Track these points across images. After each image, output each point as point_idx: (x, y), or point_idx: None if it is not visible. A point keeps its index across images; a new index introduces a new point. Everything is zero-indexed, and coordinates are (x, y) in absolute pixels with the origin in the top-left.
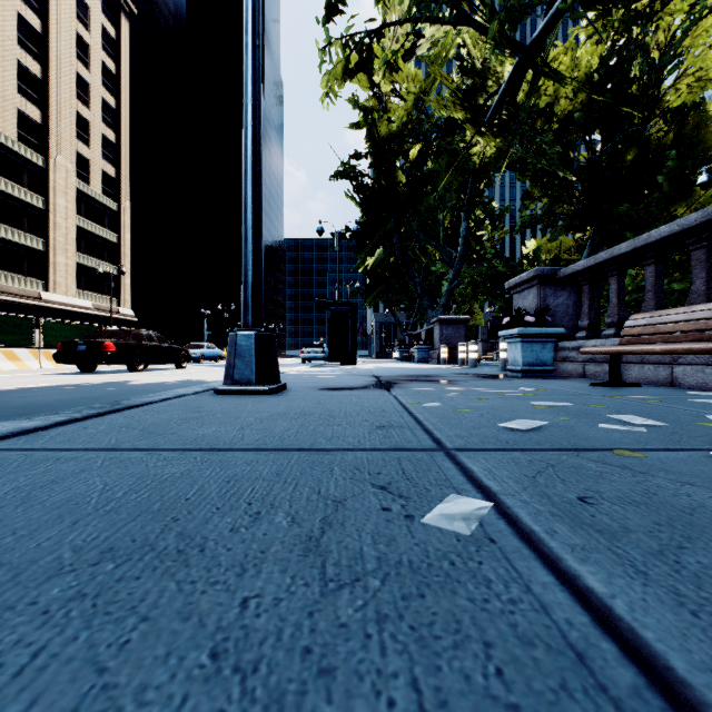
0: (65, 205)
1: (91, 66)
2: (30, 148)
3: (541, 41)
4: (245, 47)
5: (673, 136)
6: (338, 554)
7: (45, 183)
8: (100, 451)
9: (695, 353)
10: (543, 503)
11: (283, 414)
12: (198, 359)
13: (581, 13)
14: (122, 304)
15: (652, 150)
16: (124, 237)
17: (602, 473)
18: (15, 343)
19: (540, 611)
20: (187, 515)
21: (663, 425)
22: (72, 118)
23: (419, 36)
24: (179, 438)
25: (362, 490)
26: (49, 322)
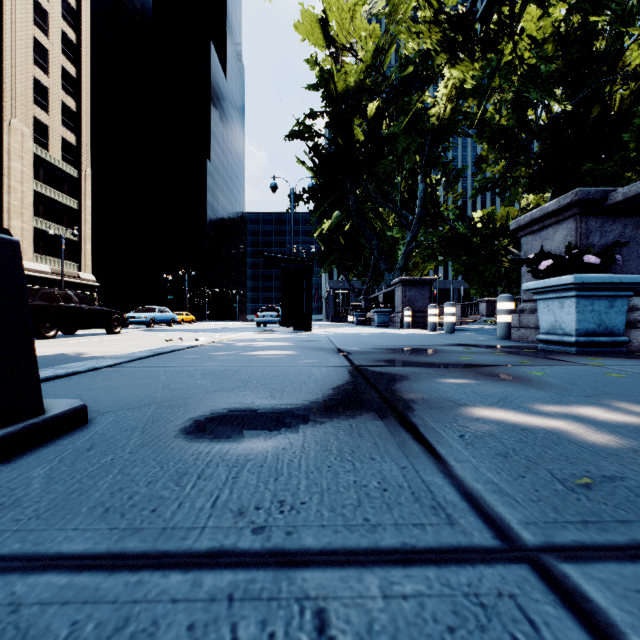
0: (20, 169)
1: (50, 33)
2: None
3: None
4: None
5: (634, 96)
6: None
7: None
8: None
9: None
10: None
11: None
12: (148, 323)
13: None
14: (83, 269)
15: (616, 108)
16: (84, 204)
17: None
18: None
19: None
20: None
21: None
22: (29, 83)
23: None
24: None
25: None
26: None
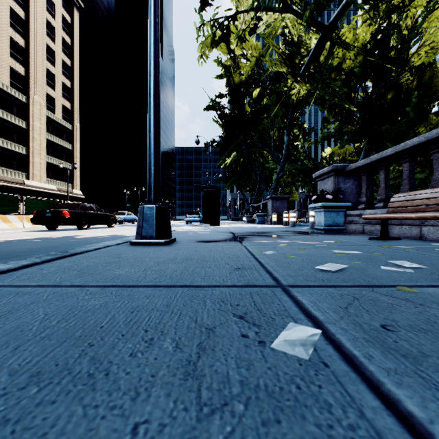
0: (39, 126)
1: (56, 40)
2: (18, 91)
3: (335, 22)
4: (149, 23)
5: (416, 83)
6: (210, 378)
7: (27, 112)
8: (48, 287)
9: (438, 219)
10: (357, 330)
11: (173, 259)
12: (122, 222)
13: (361, 5)
14: (75, 187)
15: (403, 92)
16: (76, 146)
17: (393, 305)
18: (7, 211)
19: (376, 438)
20: (100, 341)
21: (424, 267)
22: (44, 72)
23: (259, 19)
24: (102, 277)
25: (226, 319)
26: (29, 198)
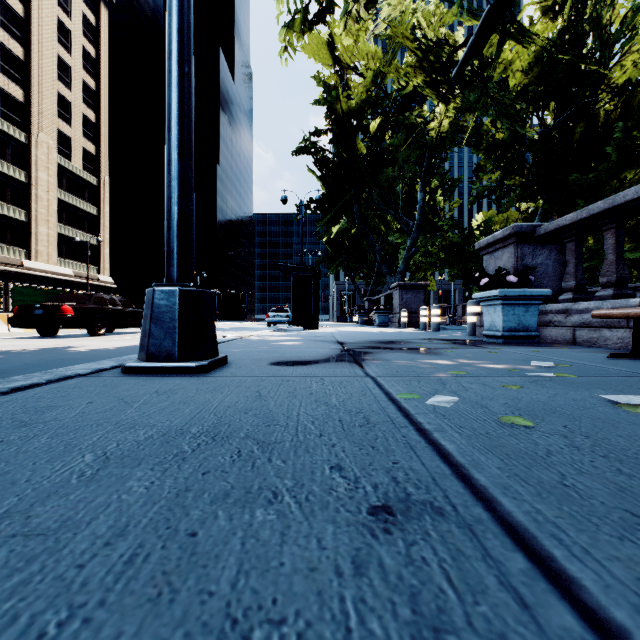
0: (46, 179)
1: (72, 50)
2: (13, 125)
3: None
4: None
5: (620, 110)
6: None
7: (27, 158)
8: None
9: None
10: None
11: (171, 435)
12: None
13: None
14: (102, 272)
15: (601, 123)
16: (103, 210)
17: None
18: None
19: None
20: None
21: None
22: (54, 98)
23: None
24: None
25: None
26: (18, 286)
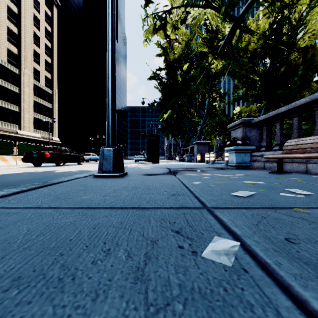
0: (28, 91)
1: (40, 29)
2: (12, 65)
3: (244, 15)
4: (108, 14)
5: (302, 60)
6: (155, 282)
7: (19, 81)
8: (31, 208)
9: None
10: (267, 242)
11: (125, 187)
12: (88, 160)
13: (262, 2)
14: (54, 135)
15: (292, 66)
16: (55, 105)
17: (292, 222)
18: (5, 153)
19: None
20: (68, 251)
21: (312, 194)
22: (32, 52)
23: (188, 13)
24: (73, 201)
25: (166, 233)
26: (20, 143)
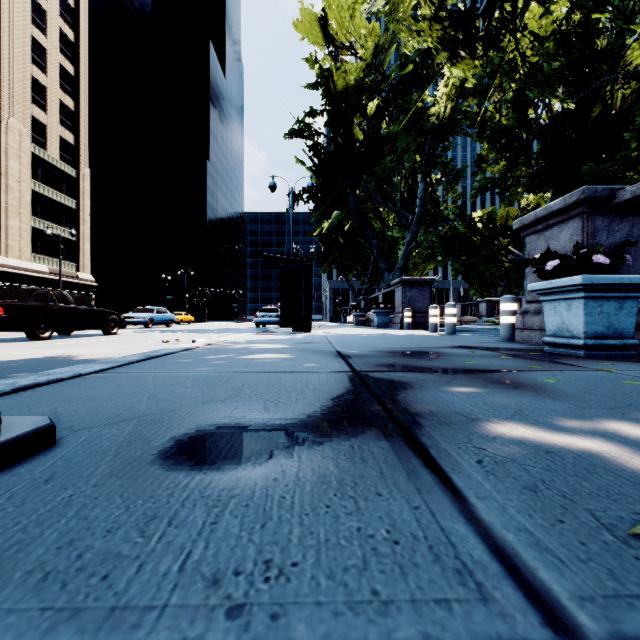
0: (18, 168)
1: (48, 32)
2: None
3: None
4: None
5: (635, 95)
6: None
7: None
8: None
9: None
10: None
11: None
12: (146, 324)
13: None
14: (82, 269)
15: (618, 107)
16: (83, 203)
17: None
18: None
19: None
20: None
21: None
22: (27, 82)
23: None
24: None
25: None
26: None
